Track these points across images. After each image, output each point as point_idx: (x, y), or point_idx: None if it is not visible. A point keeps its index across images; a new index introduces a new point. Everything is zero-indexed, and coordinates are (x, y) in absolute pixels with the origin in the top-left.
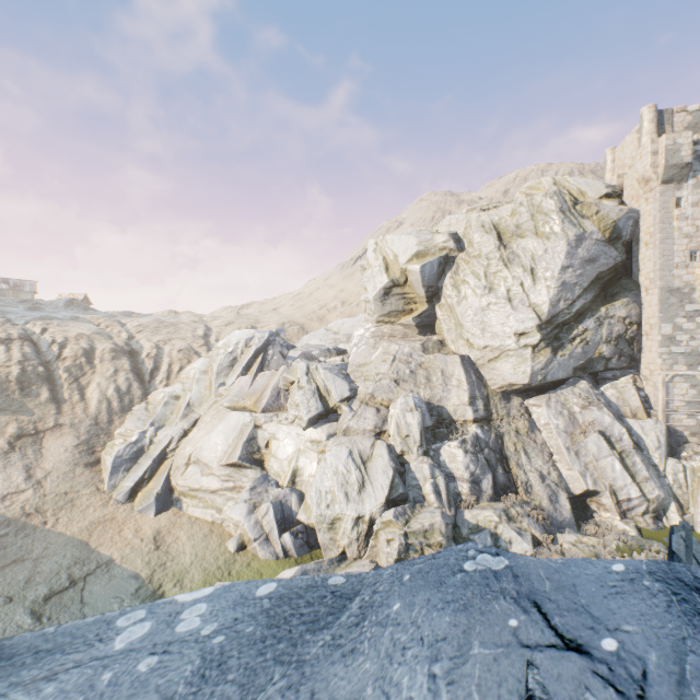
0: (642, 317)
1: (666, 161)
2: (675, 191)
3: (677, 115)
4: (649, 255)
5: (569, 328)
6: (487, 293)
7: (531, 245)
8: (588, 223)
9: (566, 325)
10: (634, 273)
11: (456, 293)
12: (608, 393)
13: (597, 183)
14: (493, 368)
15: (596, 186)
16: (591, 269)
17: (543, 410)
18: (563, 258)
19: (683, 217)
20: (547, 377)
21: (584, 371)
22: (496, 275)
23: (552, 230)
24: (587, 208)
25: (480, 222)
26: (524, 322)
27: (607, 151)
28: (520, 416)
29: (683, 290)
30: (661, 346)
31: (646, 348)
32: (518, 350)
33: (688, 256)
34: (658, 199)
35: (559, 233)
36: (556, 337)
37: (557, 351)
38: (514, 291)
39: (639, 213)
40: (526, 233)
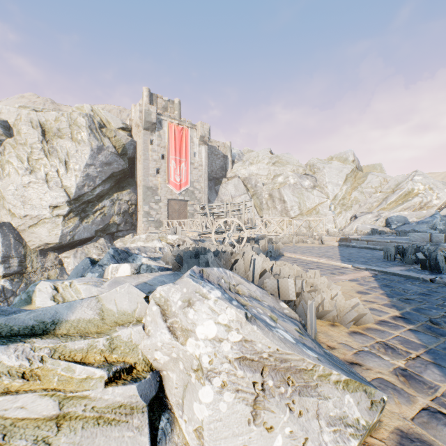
0: (138, 201)
1: (145, 118)
2: (150, 136)
3: (159, 99)
4: (140, 167)
5: (94, 205)
6: (29, 174)
7: (67, 145)
8: (108, 141)
9: (91, 202)
10: (136, 177)
11: (0, 170)
12: (118, 244)
13: (118, 119)
14: (33, 232)
15: (117, 121)
16: (108, 169)
17: (71, 260)
18: (88, 158)
19: (154, 150)
20: (75, 237)
21: (105, 232)
22: (38, 161)
23: (83, 138)
24: (110, 132)
25: (30, 118)
26: (58, 198)
27: (132, 106)
28: (54, 266)
29: (154, 188)
30: (144, 217)
31: (139, 218)
32: (53, 218)
33: (156, 171)
34: (143, 137)
35: (87, 141)
36: (84, 210)
37: (84, 219)
38: (52, 175)
39: (137, 143)
40: (65, 136)
